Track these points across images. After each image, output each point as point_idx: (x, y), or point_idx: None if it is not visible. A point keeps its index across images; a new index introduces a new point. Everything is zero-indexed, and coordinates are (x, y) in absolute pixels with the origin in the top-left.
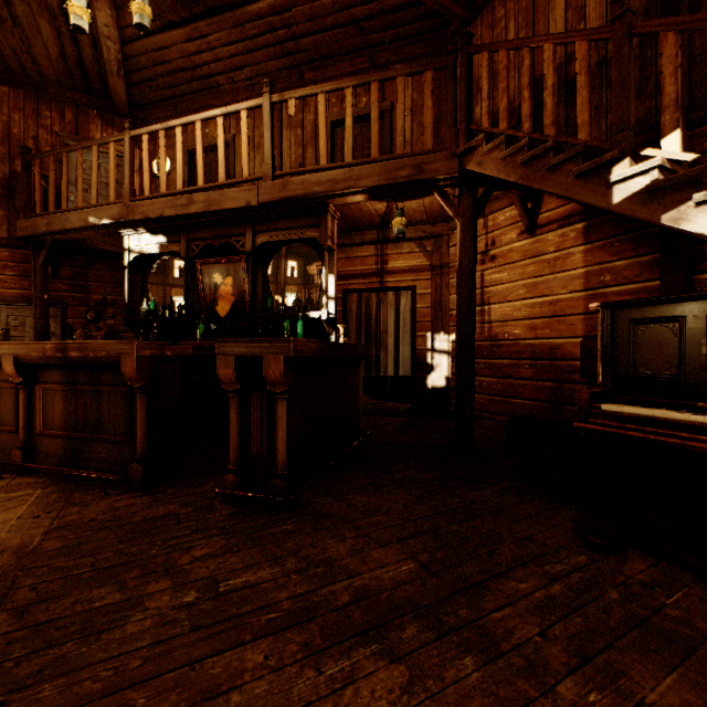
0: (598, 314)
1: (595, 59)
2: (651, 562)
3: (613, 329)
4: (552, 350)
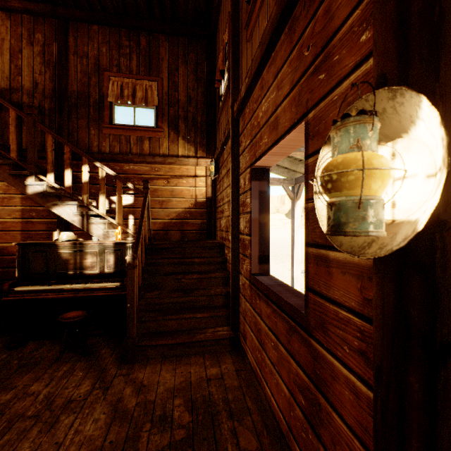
0: (16, 247)
1: (28, 101)
2: (37, 343)
3: (23, 254)
4: (2, 250)
